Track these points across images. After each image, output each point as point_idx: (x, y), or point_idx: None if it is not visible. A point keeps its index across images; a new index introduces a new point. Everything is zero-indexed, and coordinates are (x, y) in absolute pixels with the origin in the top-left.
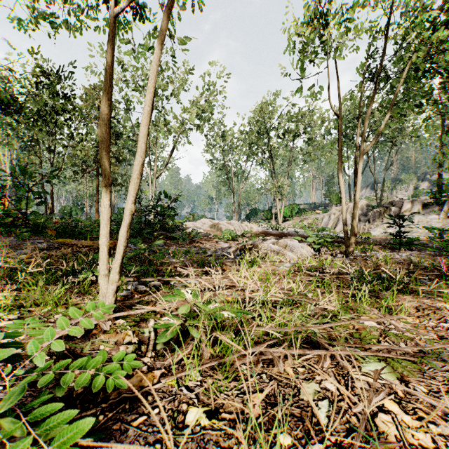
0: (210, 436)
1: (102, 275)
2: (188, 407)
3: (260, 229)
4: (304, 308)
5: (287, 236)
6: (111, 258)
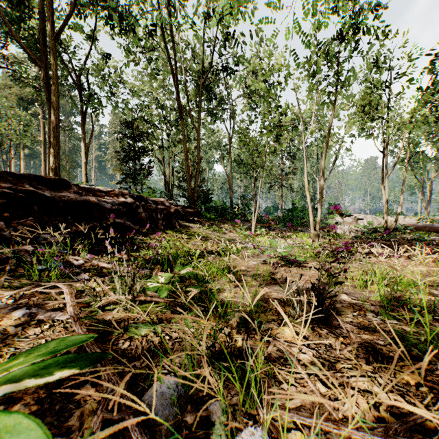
0: None
1: (252, 226)
2: None
3: (411, 222)
4: (289, 236)
5: (425, 228)
6: (260, 227)
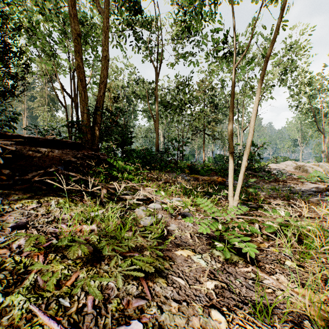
0: (299, 271)
1: (230, 196)
2: (285, 260)
3: None
4: None
5: None
6: (226, 188)
